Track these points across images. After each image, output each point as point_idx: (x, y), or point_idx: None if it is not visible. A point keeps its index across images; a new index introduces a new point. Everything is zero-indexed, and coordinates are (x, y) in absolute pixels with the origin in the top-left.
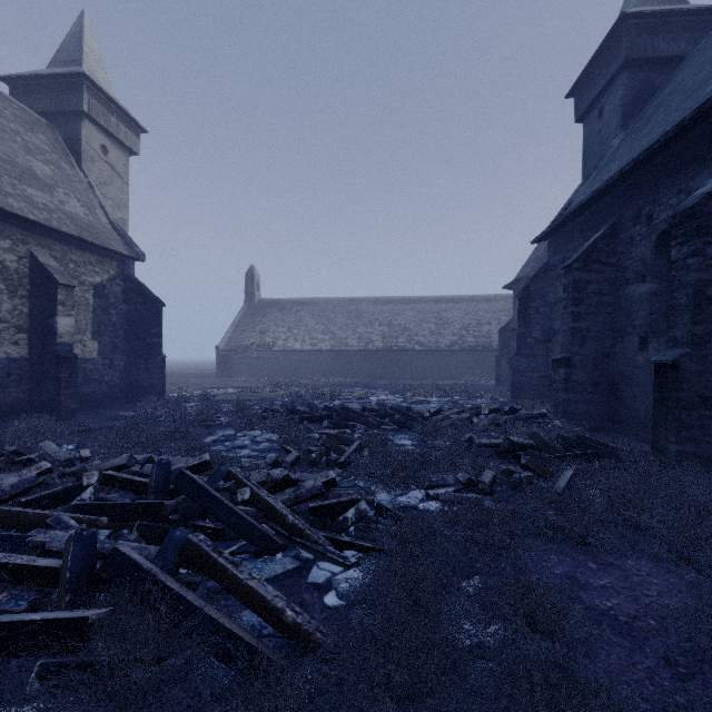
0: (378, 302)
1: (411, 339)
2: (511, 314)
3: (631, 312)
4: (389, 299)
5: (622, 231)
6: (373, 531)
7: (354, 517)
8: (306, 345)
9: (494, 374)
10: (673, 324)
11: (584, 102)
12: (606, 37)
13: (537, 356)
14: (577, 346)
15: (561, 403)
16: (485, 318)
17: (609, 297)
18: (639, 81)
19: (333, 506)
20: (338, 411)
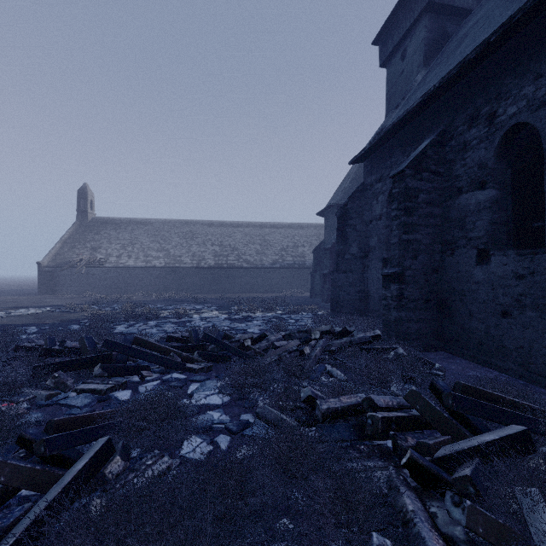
0: (211, 224)
1: (239, 258)
2: (319, 239)
3: (465, 222)
4: (221, 223)
5: (452, 138)
6: None
7: None
8: (140, 262)
9: (307, 287)
10: None
11: (388, 47)
12: None
13: (355, 271)
14: (410, 260)
15: (393, 322)
16: (300, 241)
17: (438, 208)
18: (437, 26)
19: None
20: (125, 346)
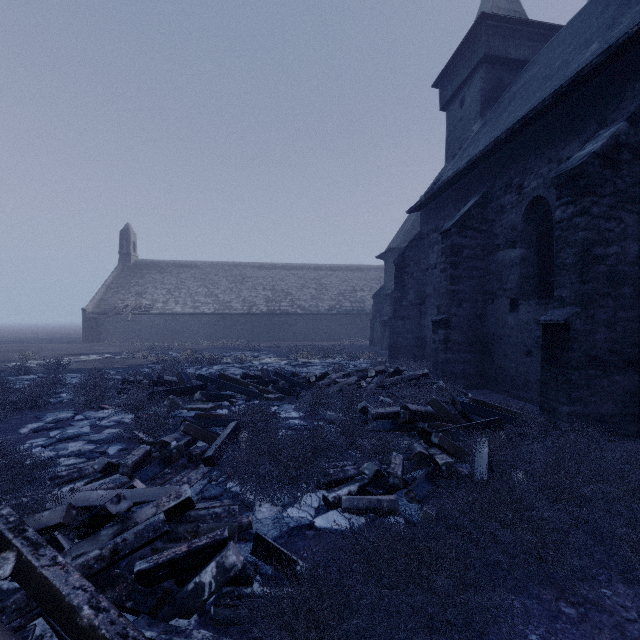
0: (262, 267)
1: (293, 303)
2: (380, 282)
3: (502, 275)
4: (273, 265)
5: (493, 200)
6: (245, 624)
7: (214, 582)
8: (188, 308)
9: (367, 335)
10: (559, 283)
11: (448, 92)
12: (468, 33)
13: (412, 318)
14: (455, 308)
15: (440, 363)
16: (359, 285)
17: (481, 262)
18: (493, 77)
19: (179, 561)
20: (214, 379)
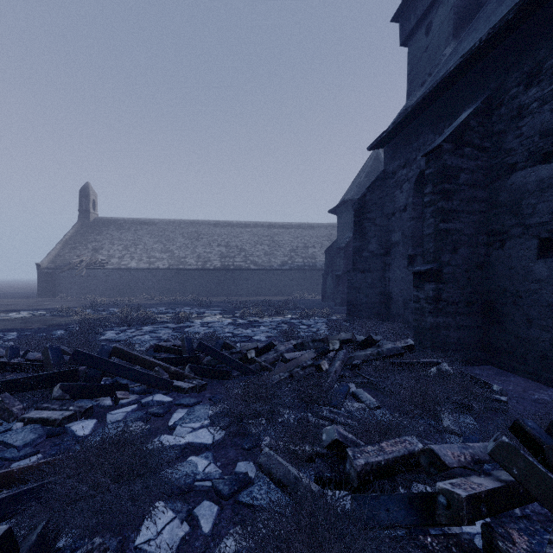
0: (218, 225)
1: (246, 259)
2: (331, 239)
3: (521, 206)
4: (228, 223)
5: (502, 104)
6: None
7: None
8: (142, 263)
9: (318, 290)
10: None
11: (411, 22)
12: None
13: (374, 271)
14: (449, 253)
15: (429, 329)
16: (310, 242)
17: (483, 191)
18: None
19: None
20: (99, 359)
